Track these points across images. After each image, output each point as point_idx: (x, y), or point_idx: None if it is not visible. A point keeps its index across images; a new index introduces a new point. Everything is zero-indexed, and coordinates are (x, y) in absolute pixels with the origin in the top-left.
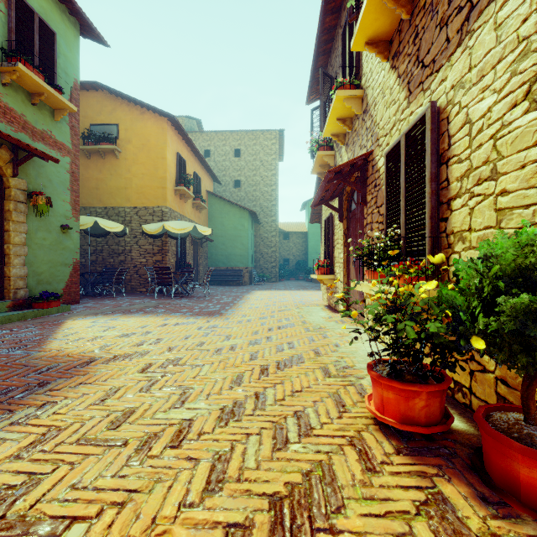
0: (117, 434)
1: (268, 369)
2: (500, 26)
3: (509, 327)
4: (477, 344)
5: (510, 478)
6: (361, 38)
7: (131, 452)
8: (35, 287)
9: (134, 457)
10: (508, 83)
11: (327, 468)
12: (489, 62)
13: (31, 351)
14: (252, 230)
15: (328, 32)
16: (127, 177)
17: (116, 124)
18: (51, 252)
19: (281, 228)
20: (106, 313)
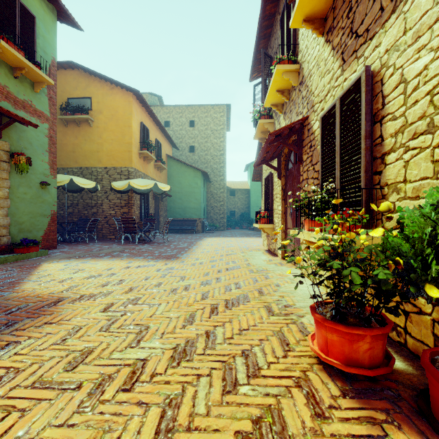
0: (73, 376)
1: (217, 308)
2: None
3: None
4: (432, 292)
5: None
6: (299, 15)
7: (83, 396)
8: (17, 234)
9: (86, 402)
10: None
11: (277, 414)
12: (425, 23)
13: (5, 292)
14: (204, 187)
15: (268, 18)
16: (98, 142)
17: (89, 98)
18: (31, 205)
19: (228, 186)
20: (78, 257)
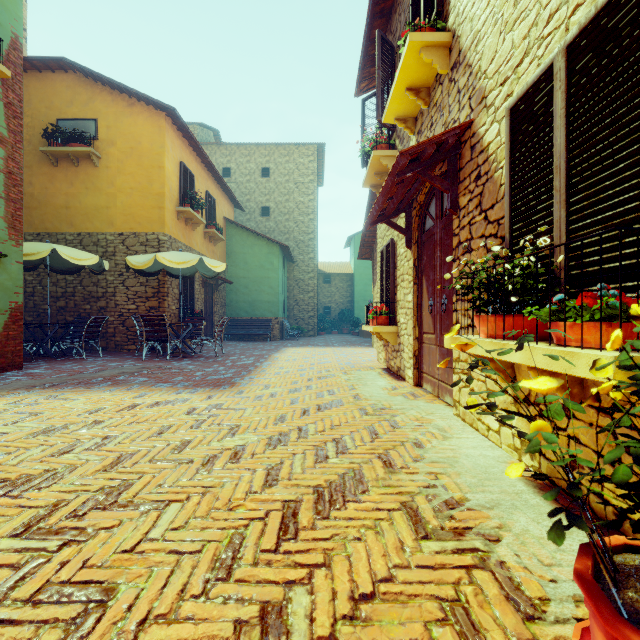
0: None
1: (297, 514)
2: None
3: None
4: None
5: None
6: None
7: None
8: None
9: None
10: None
11: None
12: None
13: None
14: (284, 270)
15: None
16: (109, 192)
17: (93, 119)
18: None
19: (321, 269)
20: (49, 385)
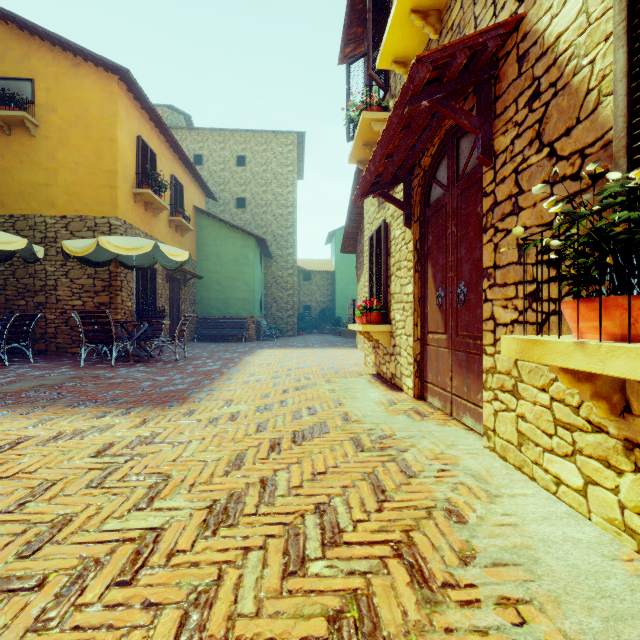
0: None
1: None
2: None
3: None
4: None
5: None
6: None
7: None
8: None
9: None
10: None
11: None
12: None
13: None
14: (262, 265)
15: None
16: (49, 167)
17: (29, 80)
18: None
19: (300, 266)
20: None
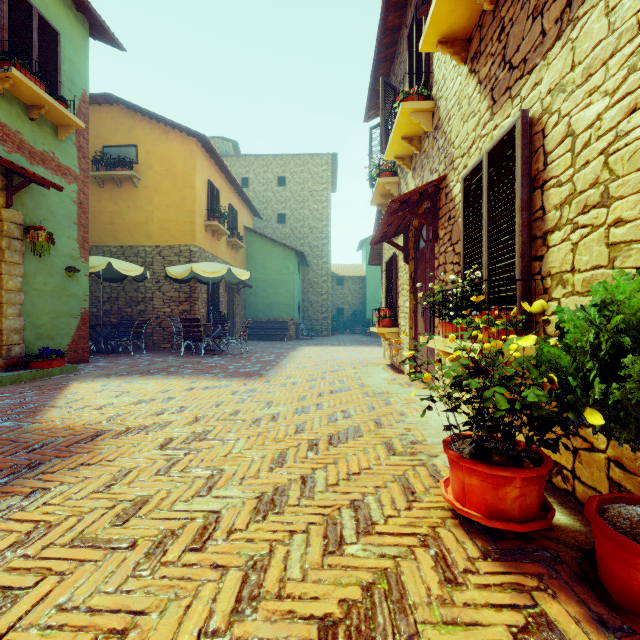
0: (124, 532)
1: (317, 445)
2: (614, 10)
3: (638, 397)
4: (593, 418)
5: (636, 595)
6: (432, 35)
7: (140, 557)
8: (34, 342)
9: (143, 564)
10: (625, 82)
11: (394, 579)
12: (599, 57)
13: (23, 423)
14: (300, 274)
15: (391, 33)
16: (147, 209)
17: (134, 146)
18: (54, 300)
19: (334, 272)
20: (120, 374)
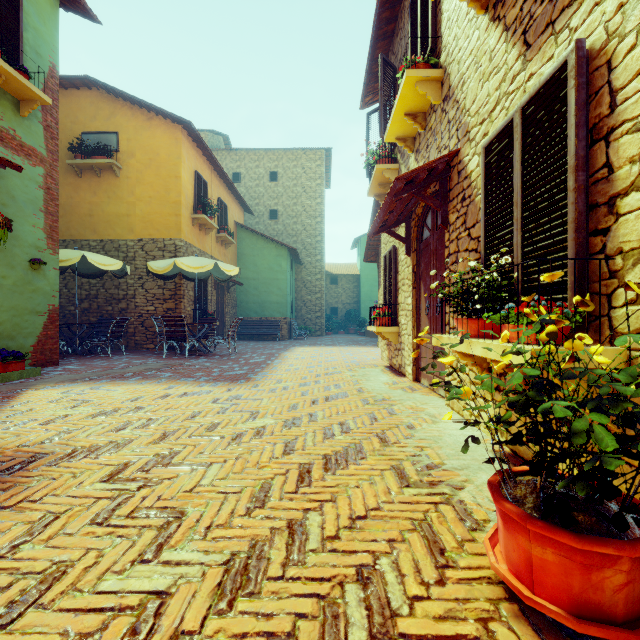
0: None
1: (310, 472)
2: None
3: None
4: None
5: None
6: None
7: None
8: None
9: None
10: None
11: None
12: None
13: None
14: (292, 272)
15: (391, 6)
16: (129, 201)
17: (115, 133)
18: (15, 296)
19: (328, 270)
20: (88, 379)
